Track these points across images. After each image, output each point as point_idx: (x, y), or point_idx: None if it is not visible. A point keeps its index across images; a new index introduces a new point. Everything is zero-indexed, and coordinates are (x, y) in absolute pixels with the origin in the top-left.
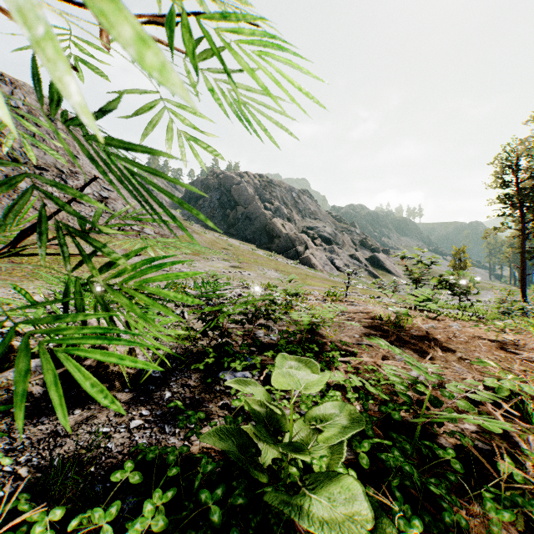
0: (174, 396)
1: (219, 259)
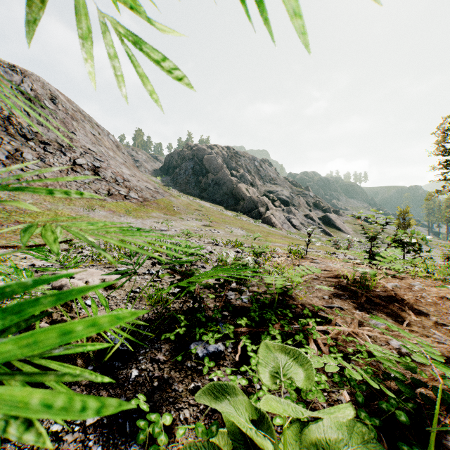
0: (141, 375)
1: (193, 218)
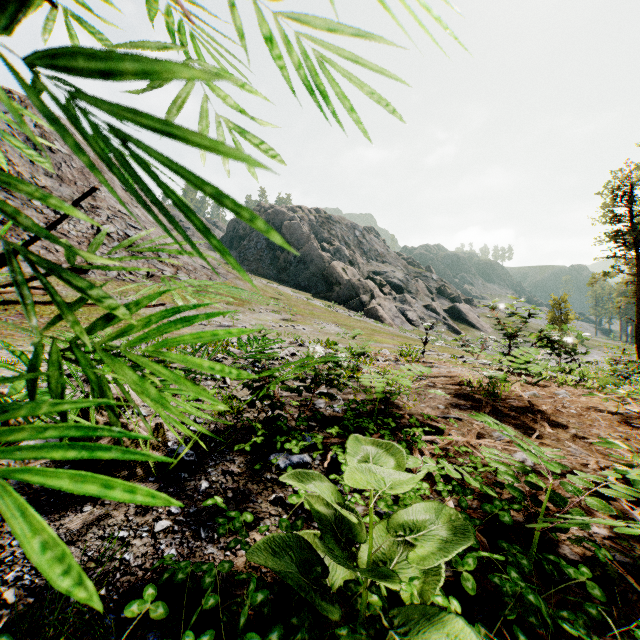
0: (213, 487)
1: (268, 310)
